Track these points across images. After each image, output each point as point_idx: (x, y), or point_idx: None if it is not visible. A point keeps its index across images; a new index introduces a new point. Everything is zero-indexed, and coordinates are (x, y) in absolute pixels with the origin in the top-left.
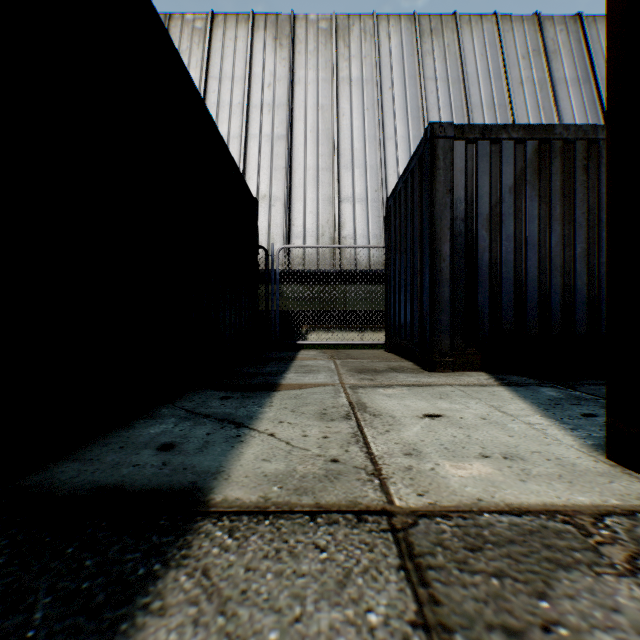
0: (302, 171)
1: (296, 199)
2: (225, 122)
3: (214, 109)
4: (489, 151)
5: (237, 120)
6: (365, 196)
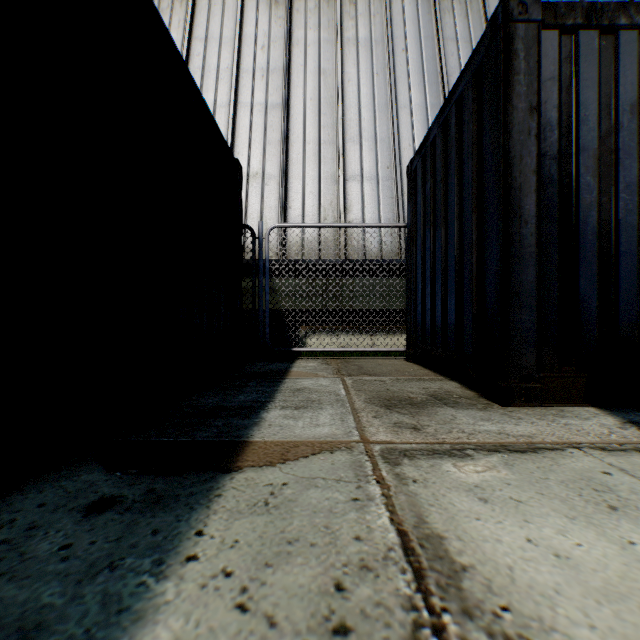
0: (301, 145)
1: (293, 177)
2: (211, 89)
3: (198, 74)
4: (597, 47)
5: (225, 87)
6: (375, 174)
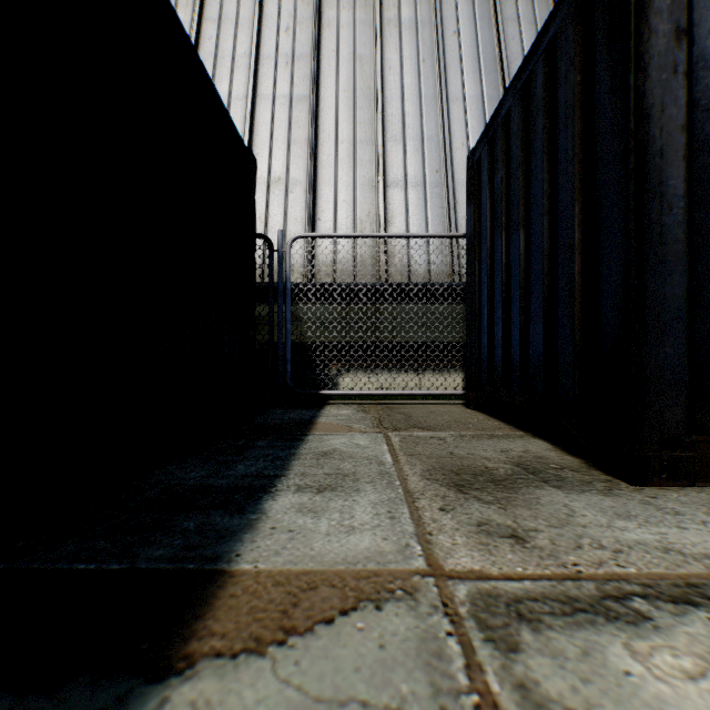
0: (332, 145)
1: (323, 183)
2: (225, 79)
3: (210, 61)
4: None
5: (242, 76)
6: (422, 179)
